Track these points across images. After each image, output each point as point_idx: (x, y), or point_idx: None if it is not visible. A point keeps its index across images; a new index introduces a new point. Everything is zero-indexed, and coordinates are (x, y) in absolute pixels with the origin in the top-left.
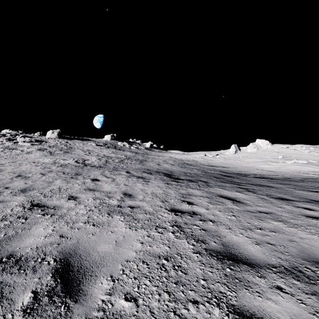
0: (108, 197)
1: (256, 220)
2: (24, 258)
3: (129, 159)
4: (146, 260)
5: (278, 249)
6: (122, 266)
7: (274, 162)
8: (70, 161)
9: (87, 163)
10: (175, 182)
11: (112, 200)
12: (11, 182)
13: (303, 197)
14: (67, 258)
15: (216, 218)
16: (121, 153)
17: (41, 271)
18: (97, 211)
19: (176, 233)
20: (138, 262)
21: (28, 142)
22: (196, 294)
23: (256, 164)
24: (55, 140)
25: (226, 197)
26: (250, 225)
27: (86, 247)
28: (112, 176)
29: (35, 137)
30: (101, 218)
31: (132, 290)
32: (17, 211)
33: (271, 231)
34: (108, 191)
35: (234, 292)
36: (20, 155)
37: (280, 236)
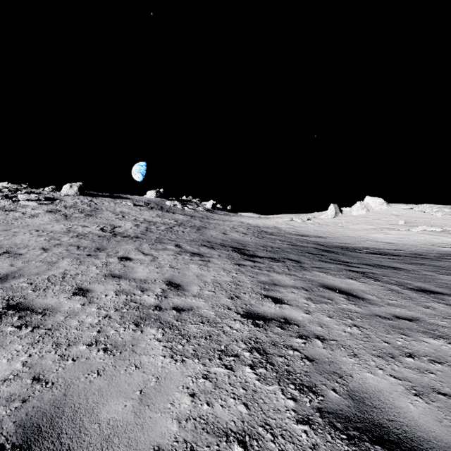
0: (141, 290)
1: (398, 334)
2: None
3: (181, 225)
4: (199, 446)
5: None
6: None
7: (393, 229)
8: (93, 228)
9: (118, 232)
10: (250, 262)
11: (148, 295)
12: None
13: None
14: (29, 443)
15: (325, 331)
16: (170, 216)
17: None
18: (118, 318)
19: (259, 368)
20: None
21: (34, 200)
22: None
23: (366, 233)
24: (74, 198)
25: (333, 288)
26: (390, 347)
27: (78, 408)
28: (153, 252)
29: (45, 193)
30: (123, 333)
31: None
32: None
33: (432, 360)
34: (143, 279)
35: None
36: (19, 219)
37: None
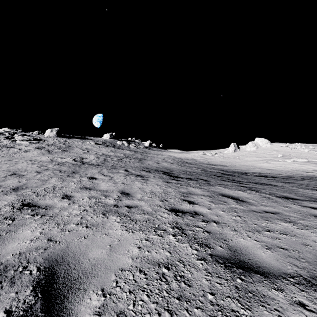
0: (104, 196)
1: (263, 220)
2: (3, 267)
3: (128, 157)
4: (143, 268)
5: (292, 255)
6: (116, 276)
7: (274, 160)
8: (68, 159)
9: (85, 162)
10: (175, 181)
11: (109, 199)
12: (4, 180)
13: (308, 196)
14: (53, 266)
15: (219, 218)
16: (120, 151)
17: (20, 283)
18: (92, 211)
19: (177, 236)
20: (135, 271)
21: (26, 140)
22: (203, 313)
23: (256, 163)
24: (53, 139)
25: (228, 196)
26: (257, 227)
27: (76, 253)
28: (110, 174)
29: (33, 135)
30: (96, 218)
31: (127, 308)
32: (5, 211)
33: (281, 233)
34: (105, 190)
35: (249, 311)
36: (17, 153)
37: (292, 238)
